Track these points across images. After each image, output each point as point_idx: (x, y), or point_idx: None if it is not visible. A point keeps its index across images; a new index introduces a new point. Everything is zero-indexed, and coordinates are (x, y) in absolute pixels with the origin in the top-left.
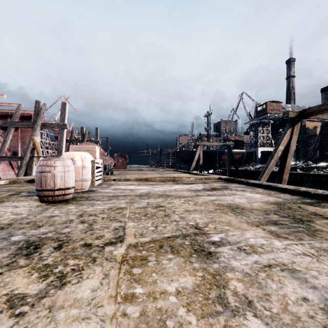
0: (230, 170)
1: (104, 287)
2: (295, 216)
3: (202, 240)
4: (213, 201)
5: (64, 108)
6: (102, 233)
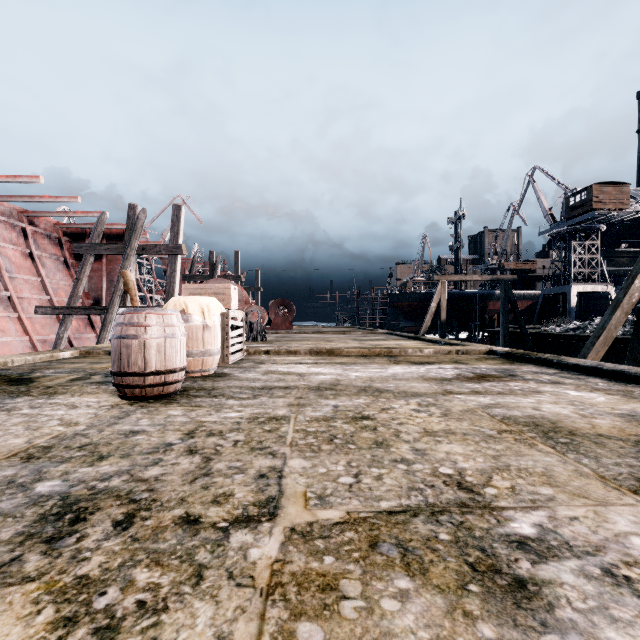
0: (508, 334)
1: None
2: None
3: (485, 529)
4: (489, 409)
5: (177, 216)
6: (229, 488)
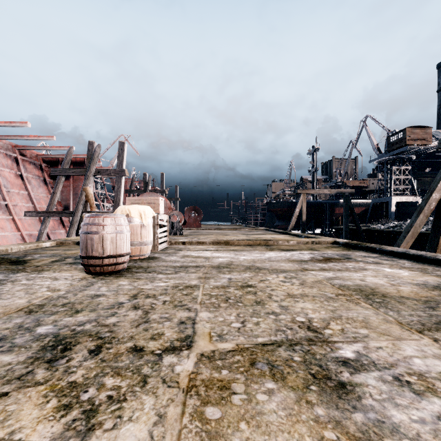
0: (348, 230)
1: None
2: None
3: (323, 354)
4: (331, 280)
5: (122, 149)
6: (161, 330)
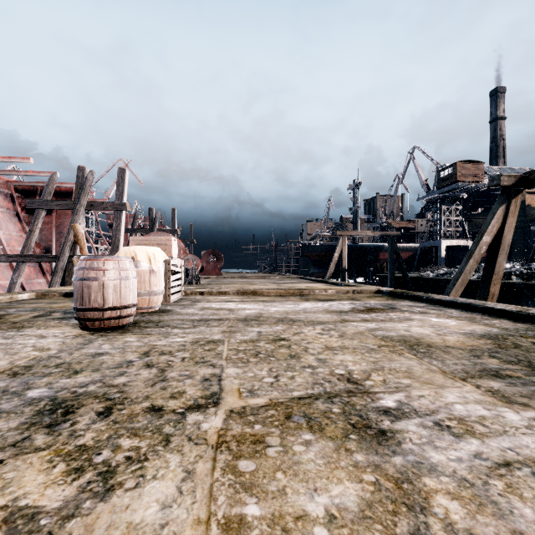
0: (393, 278)
1: (185, 499)
2: (531, 361)
3: (363, 404)
4: (374, 331)
5: (122, 177)
6: (182, 388)
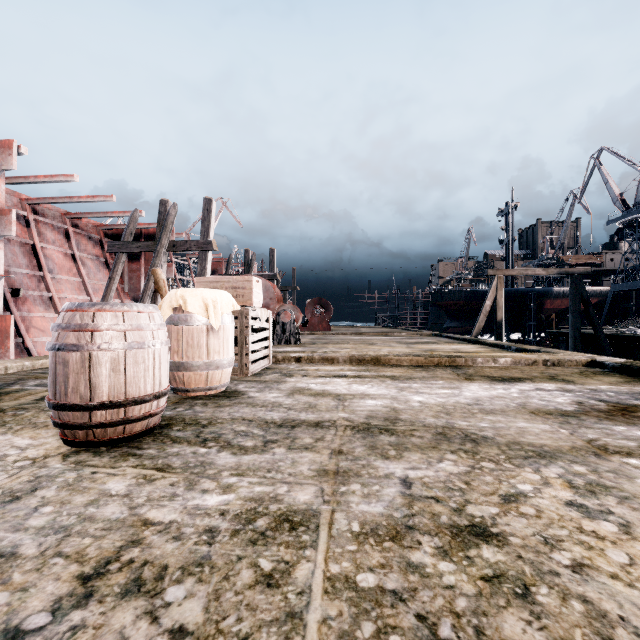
0: (579, 337)
1: None
2: None
3: None
4: None
5: (208, 210)
6: None
